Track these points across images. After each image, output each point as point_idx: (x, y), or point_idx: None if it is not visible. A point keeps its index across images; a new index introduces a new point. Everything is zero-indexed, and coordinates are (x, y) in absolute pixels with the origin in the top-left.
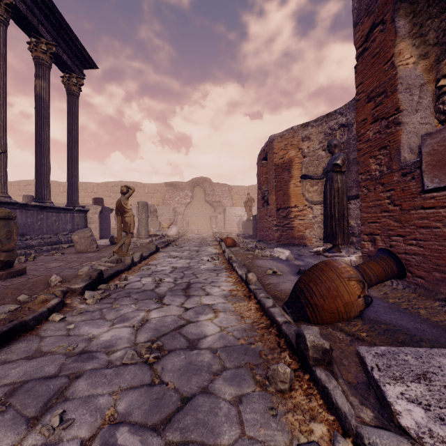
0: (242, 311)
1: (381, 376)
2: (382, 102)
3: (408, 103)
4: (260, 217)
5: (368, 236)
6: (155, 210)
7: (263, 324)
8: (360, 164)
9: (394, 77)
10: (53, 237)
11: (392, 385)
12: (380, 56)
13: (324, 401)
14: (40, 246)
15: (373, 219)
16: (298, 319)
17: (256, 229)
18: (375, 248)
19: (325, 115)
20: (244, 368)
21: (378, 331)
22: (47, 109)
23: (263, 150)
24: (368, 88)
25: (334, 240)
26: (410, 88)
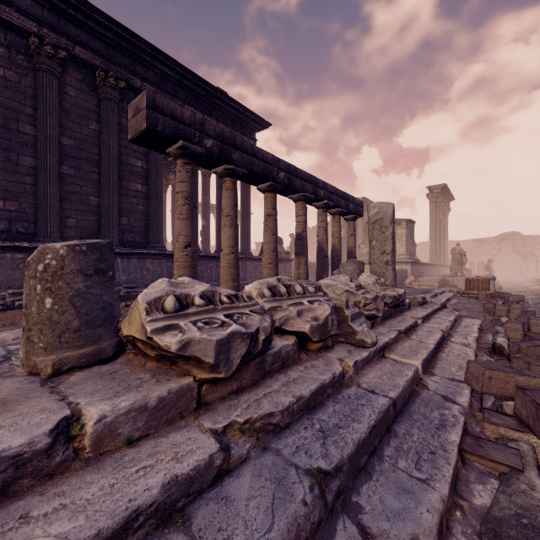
0: None
1: None
2: None
3: None
4: None
5: None
6: (473, 262)
7: None
8: None
9: None
10: None
11: None
12: None
13: None
14: None
15: None
16: None
17: None
18: None
19: None
20: None
21: None
22: (445, 229)
23: None
24: None
25: None
26: None
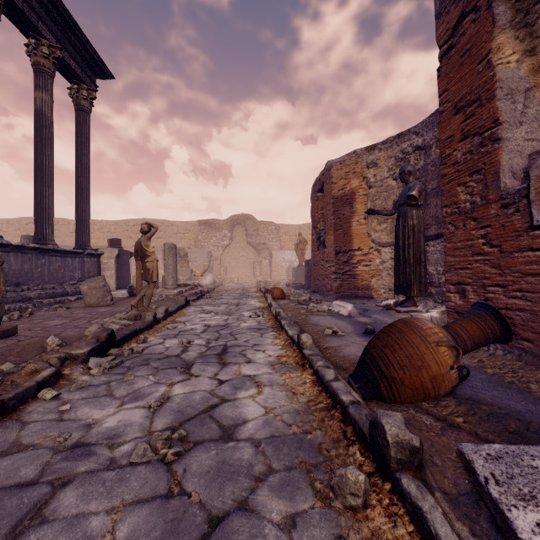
0: (293, 384)
1: (502, 494)
2: (474, 112)
3: (510, 113)
4: (314, 263)
5: (456, 286)
6: (185, 254)
7: (323, 404)
8: (445, 194)
9: (491, 80)
10: (57, 287)
11: (521, 510)
12: (472, 54)
13: (416, 527)
14: (40, 298)
15: (462, 265)
16: (369, 397)
17: (309, 277)
18: (465, 302)
19: (395, 135)
20: (298, 470)
21: (479, 415)
22: (49, 127)
23: (318, 179)
24: (455, 96)
25: (409, 291)
26: (513, 93)
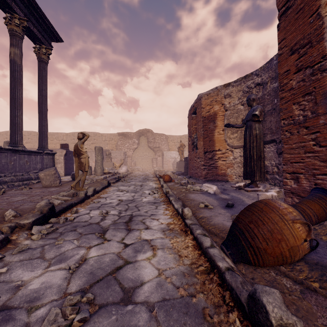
0: (179, 248)
1: None
2: (306, 52)
3: None
4: (190, 159)
5: (291, 175)
6: (109, 153)
7: (203, 267)
8: (283, 111)
9: (321, 27)
10: (25, 174)
11: None
12: (305, 11)
13: None
14: (13, 182)
15: (296, 160)
16: (238, 261)
17: (187, 168)
18: (299, 185)
19: (243, 76)
20: None
21: None
22: (19, 71)
23: (192, 106)
24: (291, 42)
25: (253, 177)
26: None
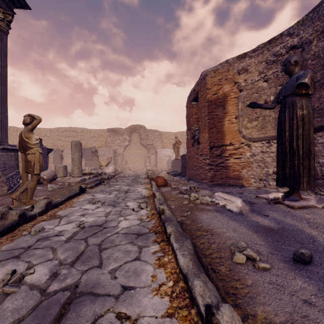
0: None
1: None
2: None
3: None
4: (189, 156)
5: None
6: (95, 150)
7: None
8: None
9: None
10: None
11: None
12: None
13: None
14: None
15: None
16: None
17: (185, 168)
18: None
19: (266, 41)
20: None
21: None
22: None
23: (193, 90)
24: None
25: (297, 184)
26: None
